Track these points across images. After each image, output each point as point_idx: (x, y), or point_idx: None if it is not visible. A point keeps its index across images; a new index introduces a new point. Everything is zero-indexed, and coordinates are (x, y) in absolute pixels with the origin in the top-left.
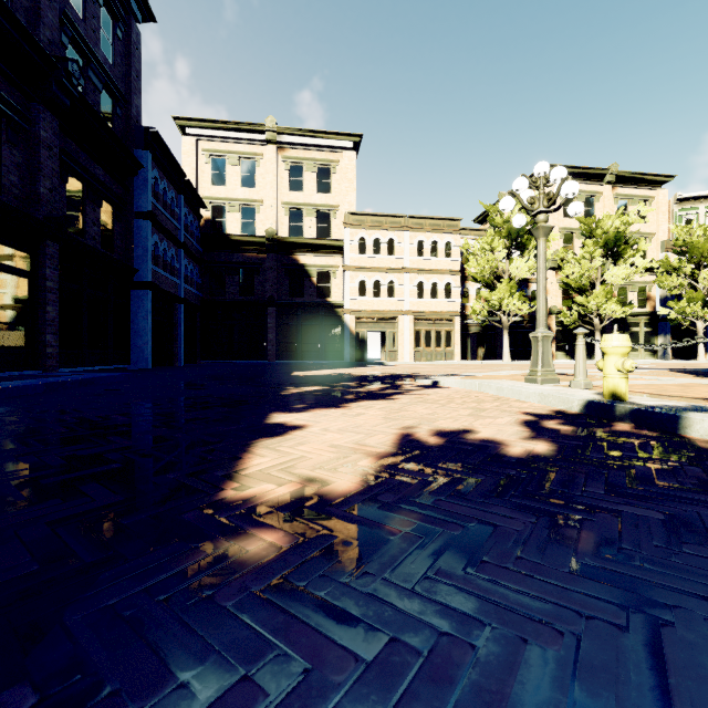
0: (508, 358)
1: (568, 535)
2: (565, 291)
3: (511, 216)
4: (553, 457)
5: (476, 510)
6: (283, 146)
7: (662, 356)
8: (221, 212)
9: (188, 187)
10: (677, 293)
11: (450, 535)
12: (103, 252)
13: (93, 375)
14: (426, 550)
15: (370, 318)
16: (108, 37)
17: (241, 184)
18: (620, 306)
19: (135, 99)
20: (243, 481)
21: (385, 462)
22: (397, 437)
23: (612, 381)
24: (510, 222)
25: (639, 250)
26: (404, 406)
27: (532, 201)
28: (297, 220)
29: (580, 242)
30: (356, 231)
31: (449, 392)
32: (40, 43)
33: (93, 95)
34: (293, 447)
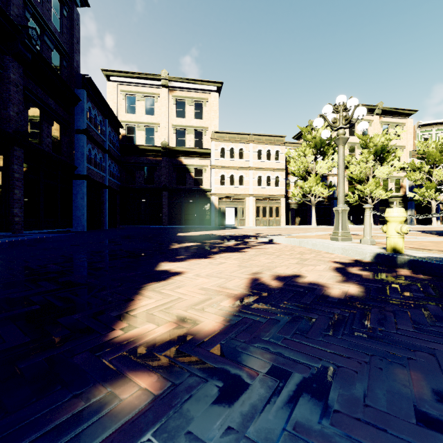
0: (315, 224)
1: (400, 377)
2: (350, 182)
3: (317, 134)
4: (364, 297)
5: (317, 349)
6: (172, 89)
7: (409, 223)
8: (133, 131)
9: (111, 114)
10: (419, 183)
11: (300, 378)
12: (54, 155)
13: (45, 235)
14: (282, 396)
15: (227, 198)
16: (58, 15)
17: (145, 113)
18: (384, 192)
19: (76, 56)
20: (131, 321)
21: (241, 303)
22: (248, 281)
23: (393, 240)
24: (316, 138)
25: (396, 156)
26: (251, 257)
27: (335, 121)
28: (181, 136)
29: (359, 151)
30: (219, 143)
31: (280, 246)
32: (9, 15)
33: (47, 52)
34: (173, 290)
